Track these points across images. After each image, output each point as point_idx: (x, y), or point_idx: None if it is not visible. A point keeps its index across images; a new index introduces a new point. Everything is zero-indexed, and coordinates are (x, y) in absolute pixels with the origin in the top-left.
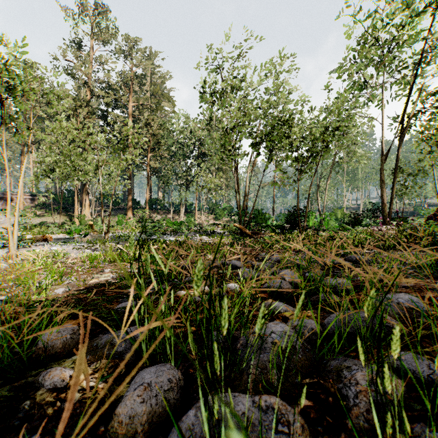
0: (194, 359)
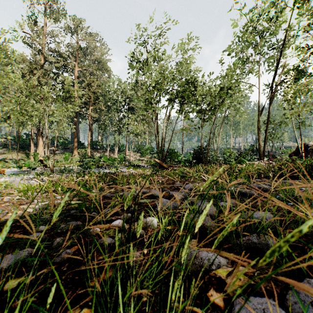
0: None
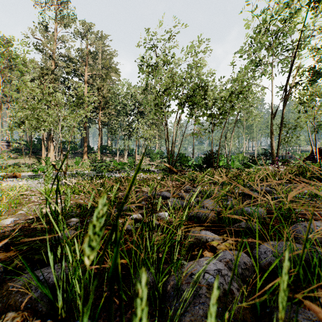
0: (118, 306)
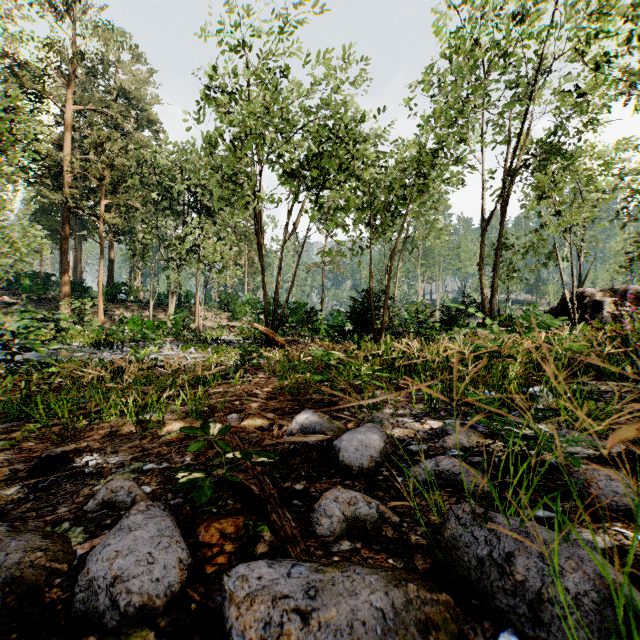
0: None
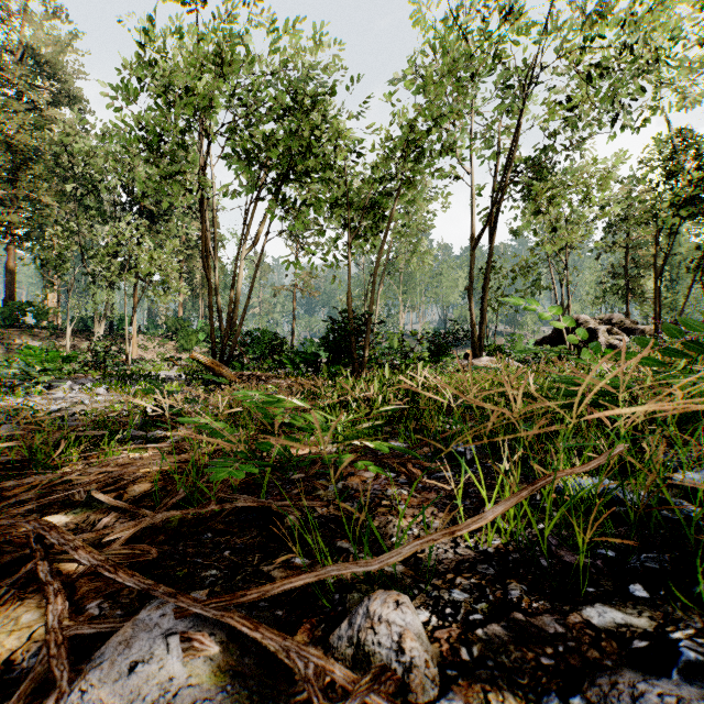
0: None
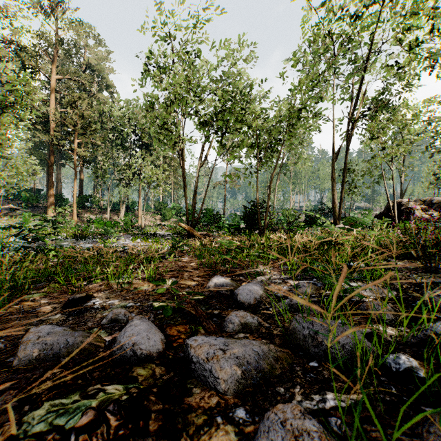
0: None
